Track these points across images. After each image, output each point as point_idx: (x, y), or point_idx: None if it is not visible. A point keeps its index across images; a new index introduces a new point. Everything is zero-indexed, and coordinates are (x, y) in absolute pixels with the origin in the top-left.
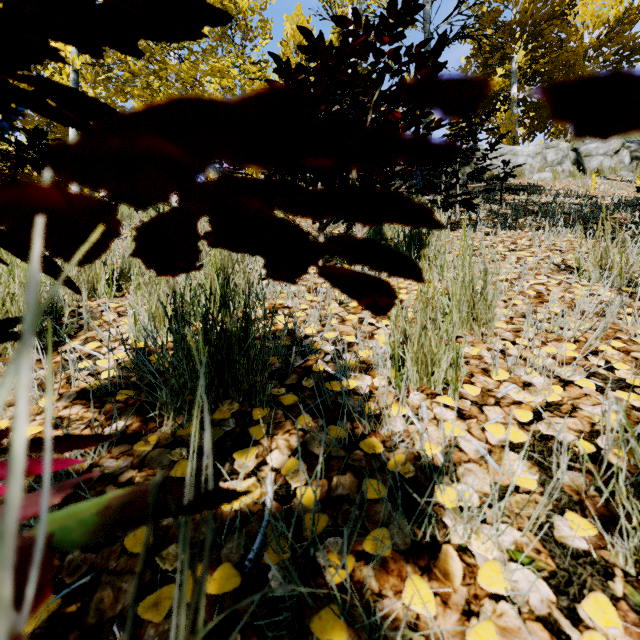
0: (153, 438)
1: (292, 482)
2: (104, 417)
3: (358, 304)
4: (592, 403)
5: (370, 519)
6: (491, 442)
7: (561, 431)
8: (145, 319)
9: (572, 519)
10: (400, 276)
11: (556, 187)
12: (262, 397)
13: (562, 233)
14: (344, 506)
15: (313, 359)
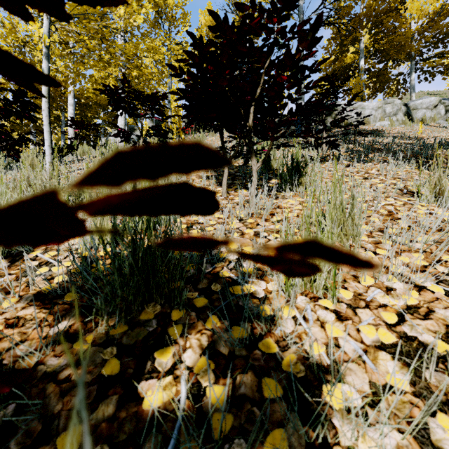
0: (90, 337)
1: (202, 381)
2: (52, 317)
3: (271, 268)
4: (443, 306)
5: (269, 419)
6: (366, 342)
7: (422, 332)
8: None
9: (443, 421)
10: (338, 262)
11: (393, 131)
12: (179, 301)
13: (401, 165)
14: (246, 405)
15: (220, 266)
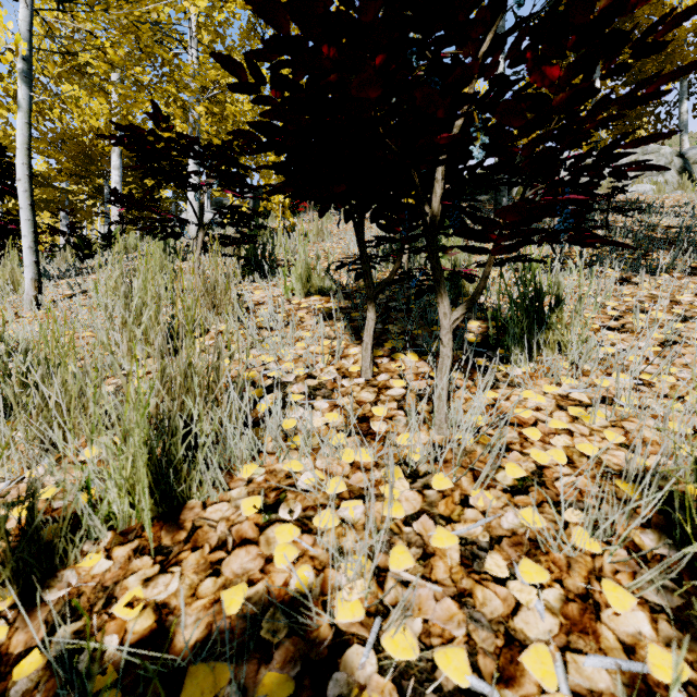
0: None
1: None
2: None
3: None
4: None
5: None
6: None
7: None
8: None
9: None
10: None
11: (666, 203)
12: None
13: None
14: None
15: None
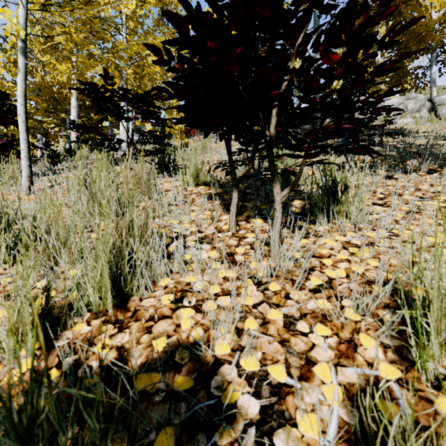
0: None
1: None
2: None
3: None
4: None
5: None
6: None
7: None
8: (0, 335)
9: None
10: None
11: (420, 130)
12: None
13: None
14: None
15: (226, 440)
